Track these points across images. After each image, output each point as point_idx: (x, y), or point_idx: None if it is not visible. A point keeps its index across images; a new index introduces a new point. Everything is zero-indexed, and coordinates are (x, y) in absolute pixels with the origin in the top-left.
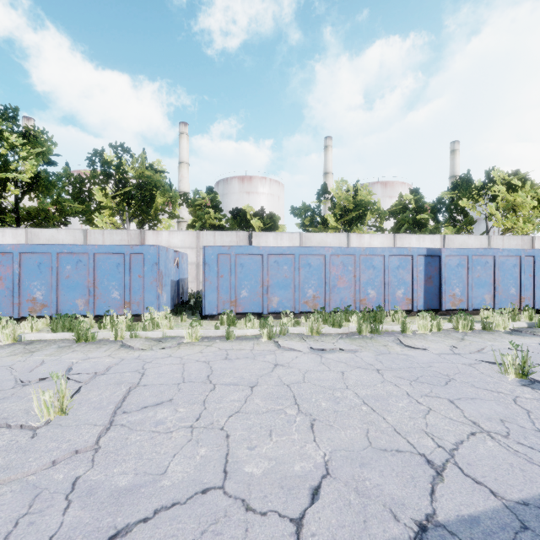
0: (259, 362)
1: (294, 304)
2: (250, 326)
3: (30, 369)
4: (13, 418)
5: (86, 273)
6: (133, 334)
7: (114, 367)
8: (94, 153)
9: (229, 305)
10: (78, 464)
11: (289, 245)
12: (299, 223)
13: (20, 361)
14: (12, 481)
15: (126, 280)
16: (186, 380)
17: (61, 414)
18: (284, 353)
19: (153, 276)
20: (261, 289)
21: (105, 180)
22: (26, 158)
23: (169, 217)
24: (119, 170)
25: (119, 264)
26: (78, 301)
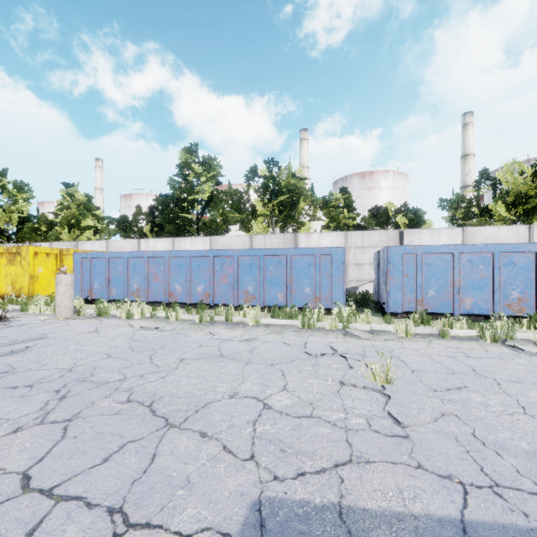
0: (515, 364)
1: (492, 306)
2: (458, 326)
3: (302, 346)
4: (350, 380)
5: (284, 272)
6: (346, 325)
7: (365, 352)
8: (249, 171)
9: (415, 304)
10: (456, 424)
11: (448, 242)
12: (448, 216)
13: (283, 339)
14: (418, 425)
15: (317, 278)
16: (455, 372)
17: (385, 383)
18: (534, 358)
19: (340, 274)
20: (451, 289)
21: (264, 192)
22: (206, 181)
23: (309, 220)
24: (275, 182)
25: (310, 264)
26: (278, 295)
